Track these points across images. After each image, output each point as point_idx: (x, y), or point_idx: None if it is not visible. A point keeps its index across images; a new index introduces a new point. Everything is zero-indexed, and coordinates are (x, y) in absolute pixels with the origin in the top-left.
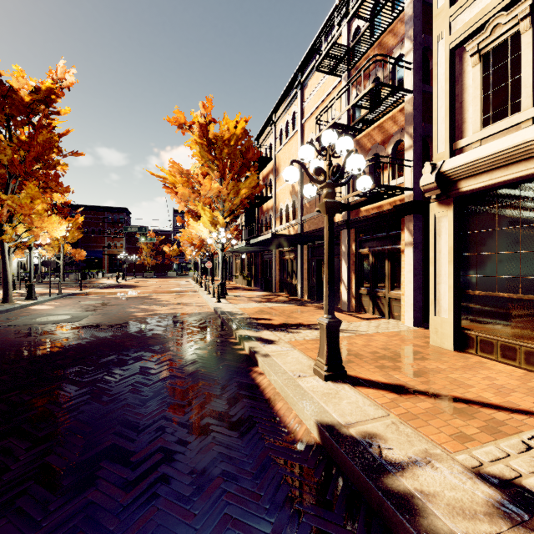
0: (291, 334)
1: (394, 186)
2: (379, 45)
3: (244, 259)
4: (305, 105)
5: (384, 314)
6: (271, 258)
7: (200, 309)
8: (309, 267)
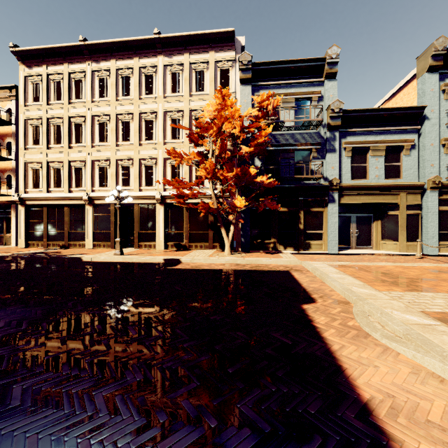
0: None
1: (6, 194)
2: (0, 129)
3: None
4: None
5: (3, 244)
6: None
7: None
8: None
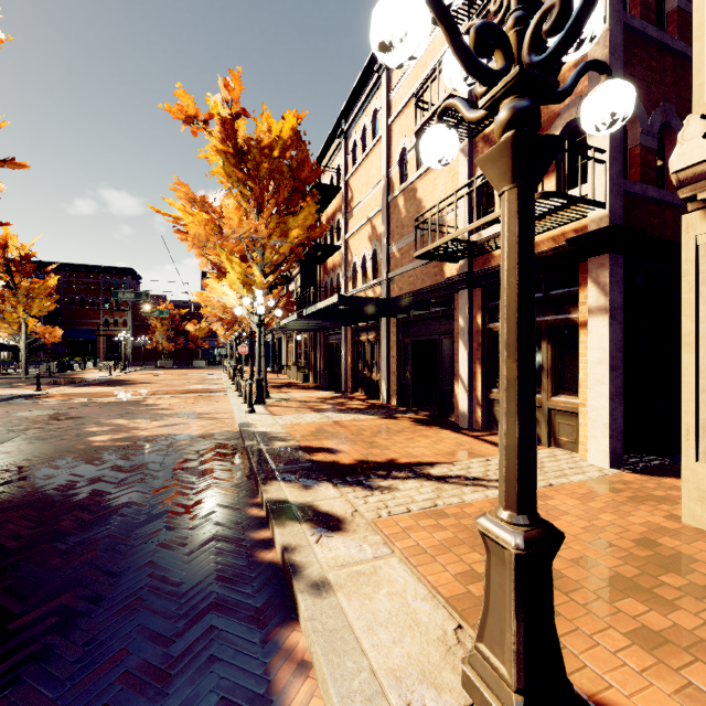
0: (378, 494)
1: (576, 197)
2: None
3: (300, 342)
4: (394, 95)
5: (538, 438)
6: (339, 339)
7: (217, 425)
8: (399, 353)
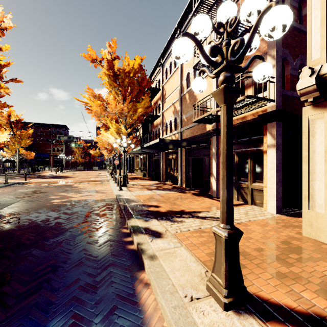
0: (176, 223)
1: (261, 97)
2: None
3: (142, 159)
4: None
5: (247, 201)
6: (159, 157)
7: (106, 195)
8: (186, 164)
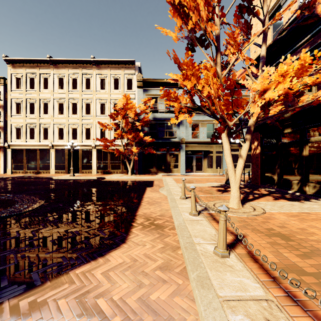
0: None
1: None
2: None
3: None
4: None
5: None
6: None
7: None
8: None
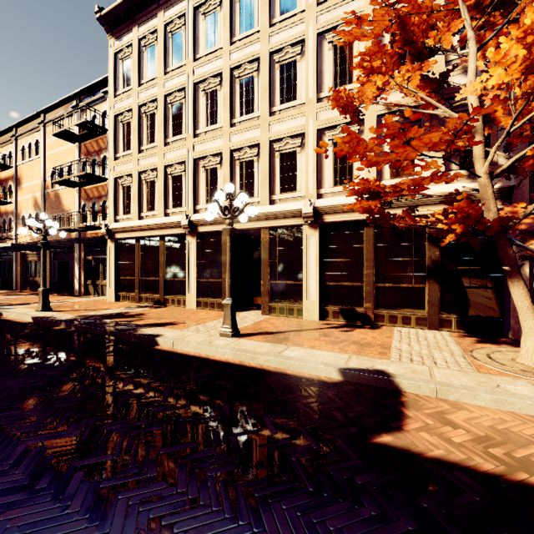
0: (27, 305)
1: (98, 226)
2: (96, 141)
3: None
4: (48, 142)
5: (100, 294)
6: (12, 259)
7: None
8: (52, 267)
